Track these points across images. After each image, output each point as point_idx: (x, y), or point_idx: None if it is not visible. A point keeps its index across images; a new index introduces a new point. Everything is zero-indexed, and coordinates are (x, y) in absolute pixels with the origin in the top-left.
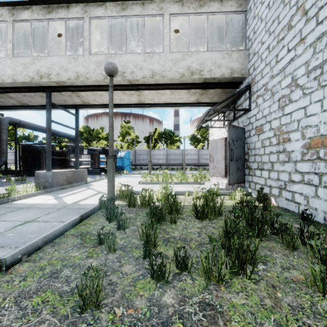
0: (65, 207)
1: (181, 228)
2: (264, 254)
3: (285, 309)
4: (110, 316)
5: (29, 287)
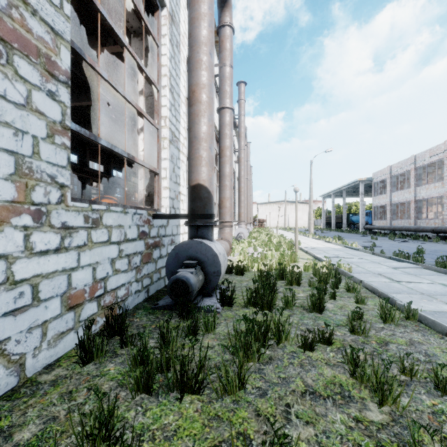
0: None
1: (334, 445)
2: (212, 362)
3: (242, 329)
4: (342, 332)
5: (425, 347)
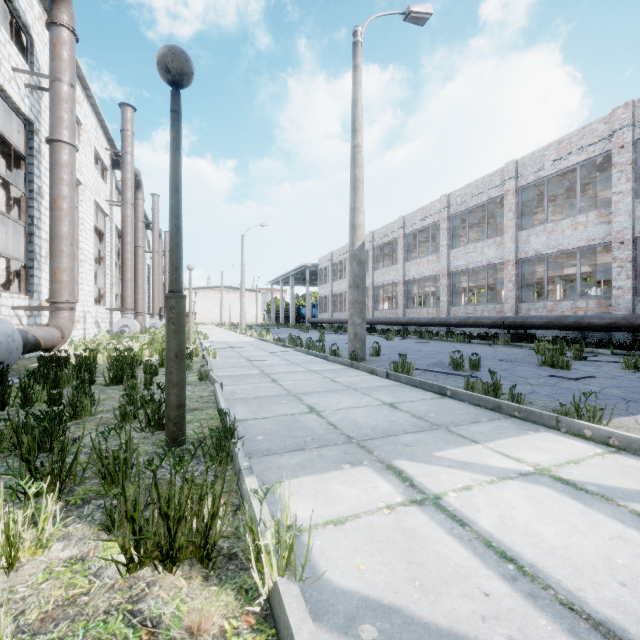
0: (351, 442)
1: None
2: None
3: None
4: (119, 393)
5: None
